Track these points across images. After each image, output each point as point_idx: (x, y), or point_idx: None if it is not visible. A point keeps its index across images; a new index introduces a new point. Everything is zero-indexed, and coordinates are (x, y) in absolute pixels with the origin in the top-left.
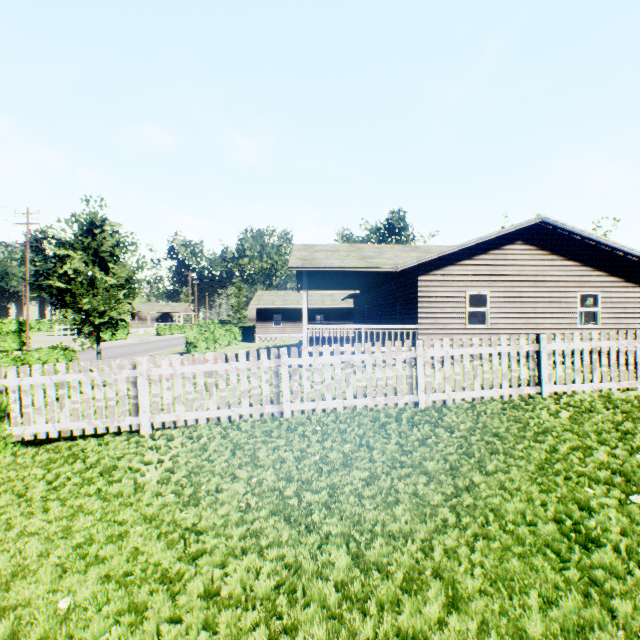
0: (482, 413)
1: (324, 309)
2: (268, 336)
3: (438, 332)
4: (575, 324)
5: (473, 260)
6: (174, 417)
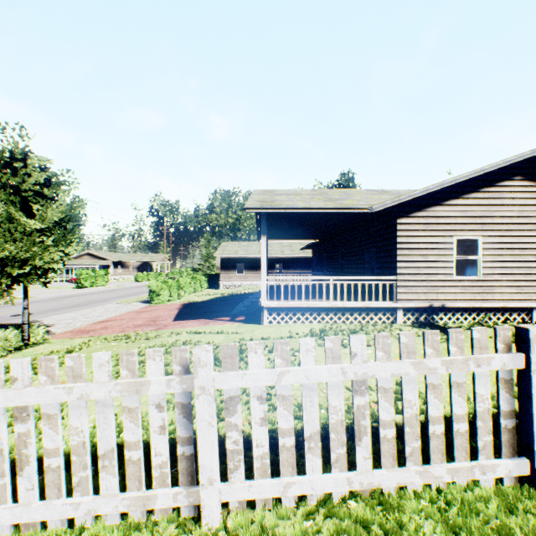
0: None
1: (283, 258)
2: (231, 283)
3: (420, 284)
4: None
5: (462, 199)
6: None
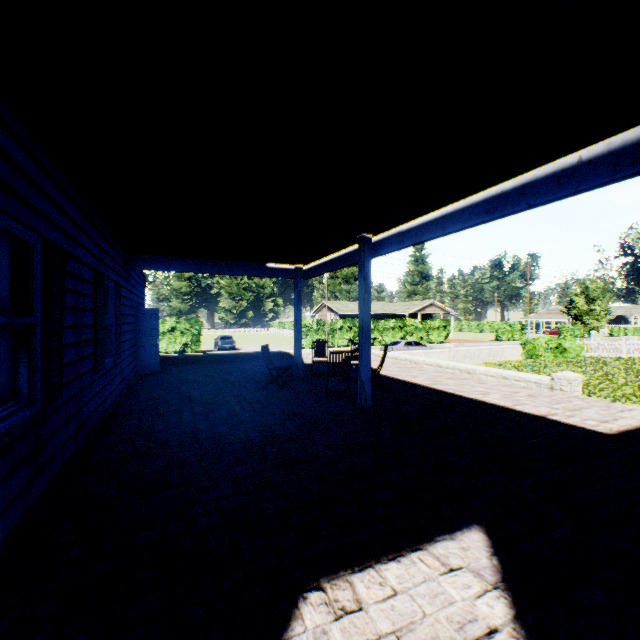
0: None
1: None
2: None
3: None
4: None
5: None
6: (633, 355)
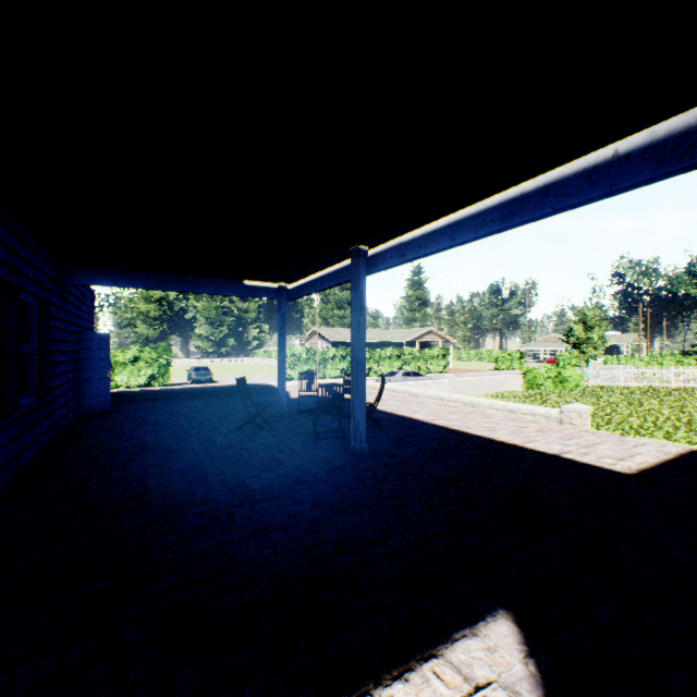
0: None
1: None
2: None
3: None
4: None
5: None
6: (630, 384)
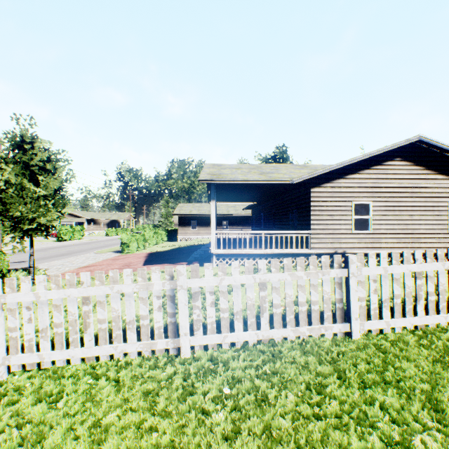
0: (447, 356)
1: (229, 217)
2: (187, 237)
3: (328, 236)
4: (446, 229)
5: (358, 174)
6: (36, 358)
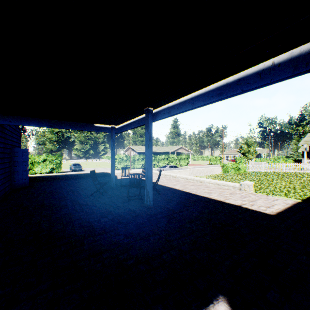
0: None
1: None
2: None
3: None
4: None
5: None
6: (267, 170)
